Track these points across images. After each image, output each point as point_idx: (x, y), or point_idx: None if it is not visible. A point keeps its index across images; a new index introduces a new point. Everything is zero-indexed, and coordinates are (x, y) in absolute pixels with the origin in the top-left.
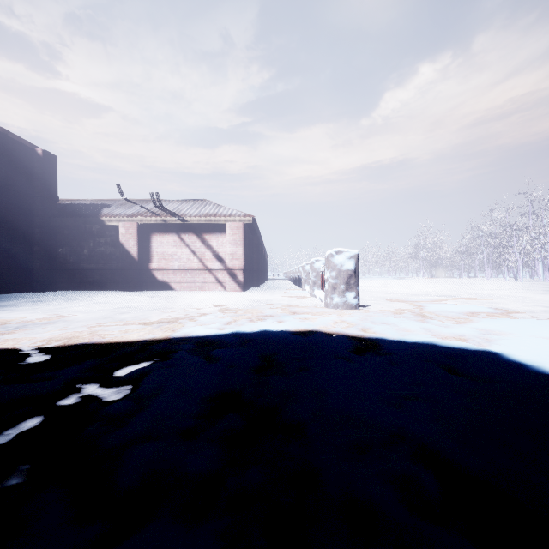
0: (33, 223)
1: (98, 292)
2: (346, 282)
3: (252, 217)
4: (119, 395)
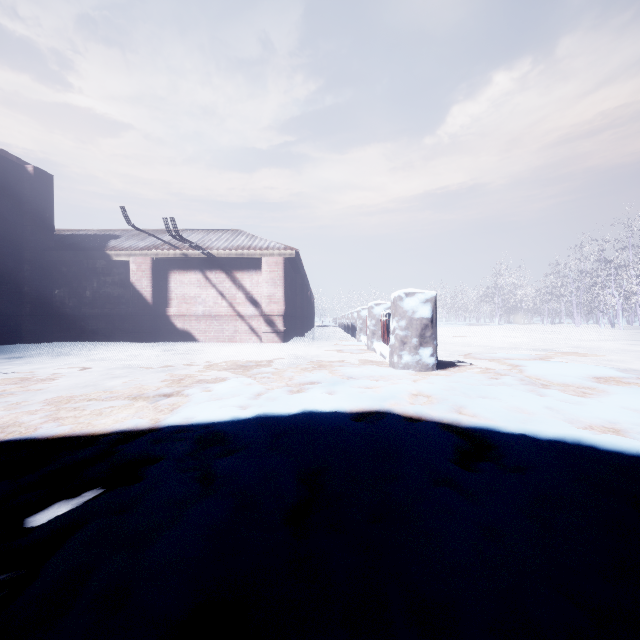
0: (22, 258)
1: (103, 343)
2: (419, 335)
3: (295, 250)
4: None
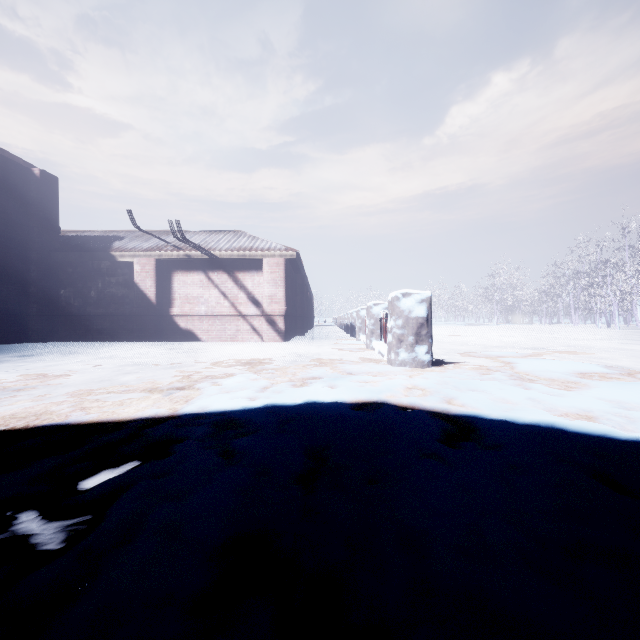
0: (29, 259)
1: (108, 342)
2: (415, 333)
3: (295, 251)
4: (67, 537)
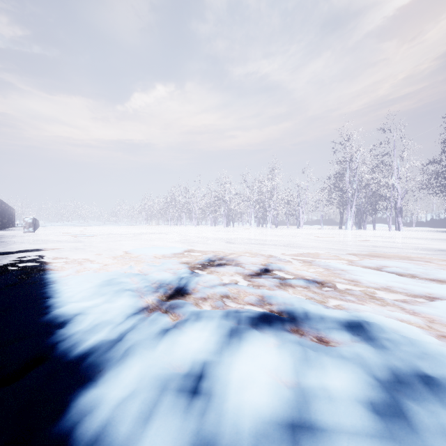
0: None
1: None
2: (29, 225)
3: None
4: None
